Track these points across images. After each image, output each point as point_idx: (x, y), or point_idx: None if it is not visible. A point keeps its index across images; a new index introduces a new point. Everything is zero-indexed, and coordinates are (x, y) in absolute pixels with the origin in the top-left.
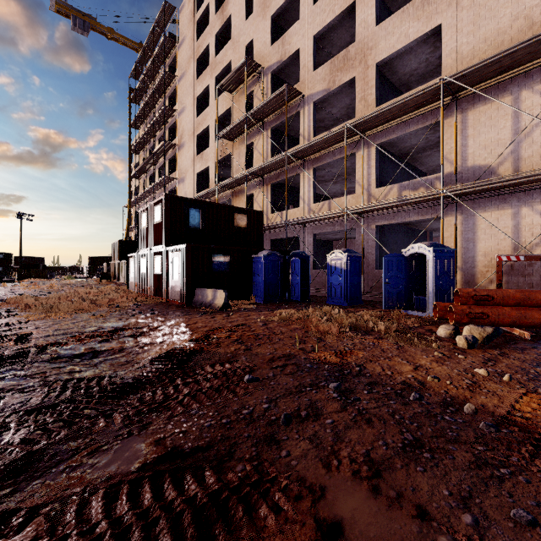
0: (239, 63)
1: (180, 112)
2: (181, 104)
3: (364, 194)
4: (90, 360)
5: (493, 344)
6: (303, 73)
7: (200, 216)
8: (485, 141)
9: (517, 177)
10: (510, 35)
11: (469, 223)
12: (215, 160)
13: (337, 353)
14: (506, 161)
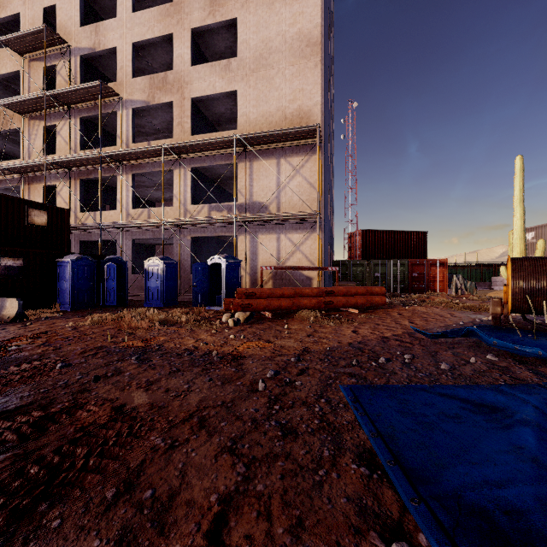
0: (34, 27)
1: None
2: None
3: (181, 208)
4: None
5: (250, 322)
6: (120, 74)
7: None
8: (263, 186)
9: (275, 215)
10: (275, 119)
11: (254, 242)
12: None
13: (144, 340)
14: (274, 202)
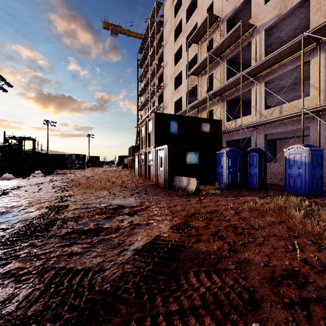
0: (203, 19)
1: (164, 66)
2: (165, 61)
3: (320, 95)
4: (92, 237)
5: None
6: (254, 10)
7: (177, 126)
8: None
9: None
10: None
11: None
12: (186, 91)
13: None
14: None
